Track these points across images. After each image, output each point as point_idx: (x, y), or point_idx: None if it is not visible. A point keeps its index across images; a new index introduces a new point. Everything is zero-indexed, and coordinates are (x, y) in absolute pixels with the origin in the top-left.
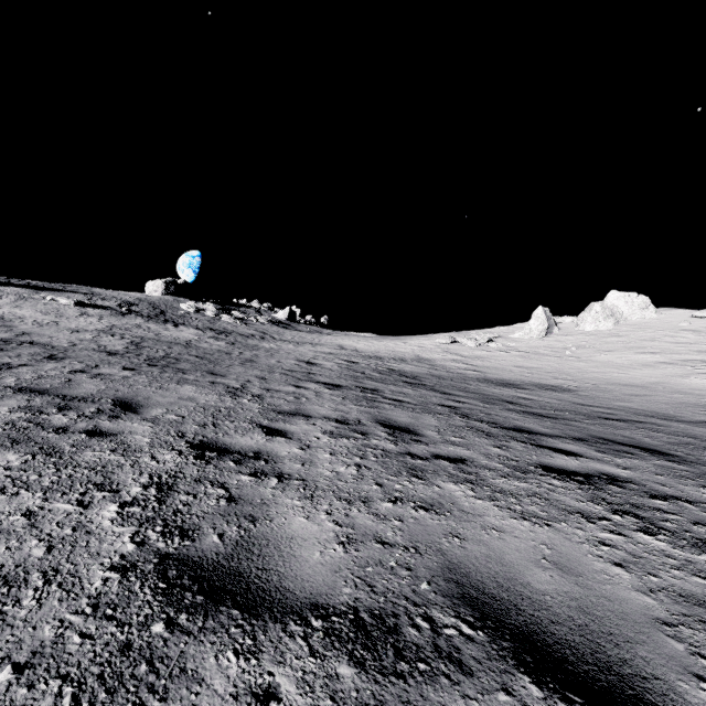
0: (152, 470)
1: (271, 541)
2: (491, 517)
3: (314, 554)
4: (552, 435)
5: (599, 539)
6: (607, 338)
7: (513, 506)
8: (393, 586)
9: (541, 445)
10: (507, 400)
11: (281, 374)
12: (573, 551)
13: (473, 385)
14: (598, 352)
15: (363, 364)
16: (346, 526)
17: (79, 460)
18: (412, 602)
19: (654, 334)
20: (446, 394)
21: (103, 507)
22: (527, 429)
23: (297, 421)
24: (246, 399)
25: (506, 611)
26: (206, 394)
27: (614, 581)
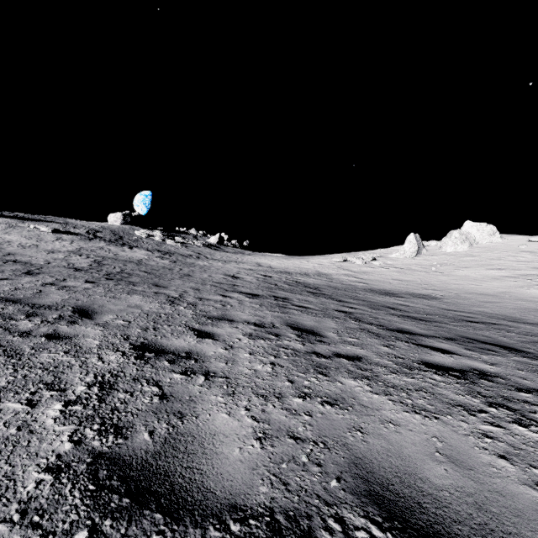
0: (98, 370)
1: (196, 437)
2: (387, 411)
3: (234, 450)
4: (428, 335)
5: (482, 432)
6: (463, 257)
7: (405, 400)
8: (305, 483)
9: (420, 344)
10: (389, 307)
11: (212, 286)
12: (461, 443)
13: (362, 294)
14: (457, 268)
15: (276, 278)
16: (263, 422)
17: (36, 361)
18: (323, 501)
19: (500, 255)
20: (341, 301)
21: (48, 406)
22: (408, 330)
23: (223, 325)
24: (182, 307)
25: (411, 510)
26: (150, 302)
27: (502, 475)
